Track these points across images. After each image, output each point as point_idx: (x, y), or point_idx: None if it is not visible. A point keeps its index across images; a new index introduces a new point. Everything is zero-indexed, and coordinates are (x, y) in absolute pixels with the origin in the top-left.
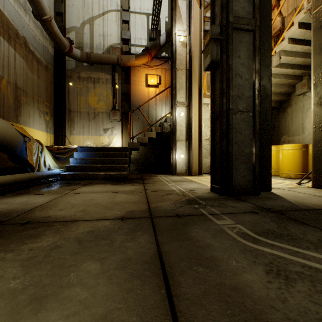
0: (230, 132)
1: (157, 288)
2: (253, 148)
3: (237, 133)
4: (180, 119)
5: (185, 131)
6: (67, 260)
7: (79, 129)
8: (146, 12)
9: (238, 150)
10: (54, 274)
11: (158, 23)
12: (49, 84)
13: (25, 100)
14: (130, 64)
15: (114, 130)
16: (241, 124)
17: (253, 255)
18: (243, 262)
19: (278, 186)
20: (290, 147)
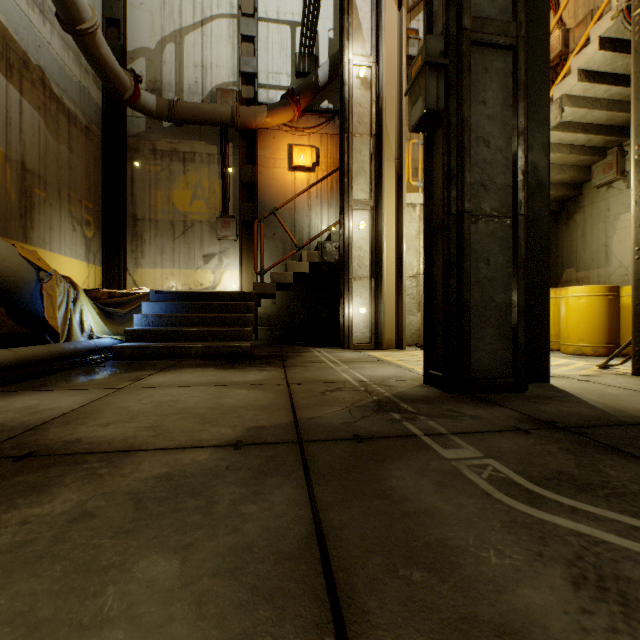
0: (466, 259)
1: (314, 631)
2: (514, 292)
3: (479, 262)
4: (358, 235)
5: (370, 260)
6: (103, 552)
7: (154, 255)
8: (290, 19)
9: (481, 298)
10: (68, 590)
11: (314, 41)
12: (93, 165)
13: (42, 196)
14: (256, 123)
15: (226, 257)
16: (489, 243)
17: (536, 538)
18: (515, 557)
19: (561, 372)
20: (582, 291)
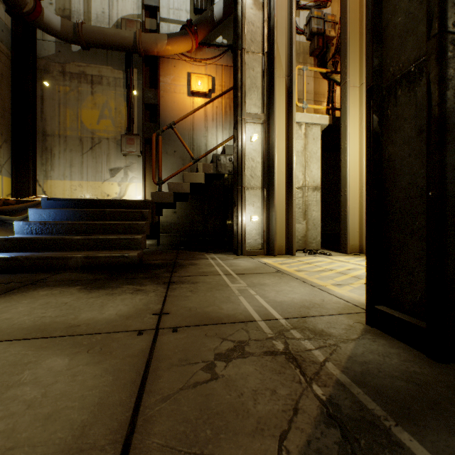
0: None
1: None
2: None
3: None
4: (251, 147)
5: (261, 170)
6: None
7: (64, 168)
8: None
9: None
10: None
11: None
12: None
13: None
14: (157, 50)
15: (131, 171)
16: None
17: None
18: None
19: None
20: None
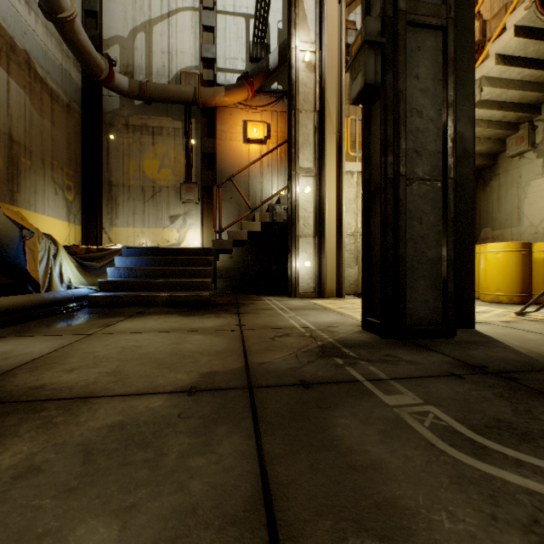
0: (401, 217)
1: None
2: (444, 248)
3: (413, 220)
4: (304, 198)
5: (314, 220)
6: (41, 516)
7: (127, 216)
8: (245, 12)
9: (415, 253)
10: None
11: (266, 31)
12: (73, 137)
13: (28, 164)
14: (215, 102)
15: (189, 217)
16: (421, 203)
17: (486, 496)
18: (469, 520)
19: (483, 318)
20: (499, 247)
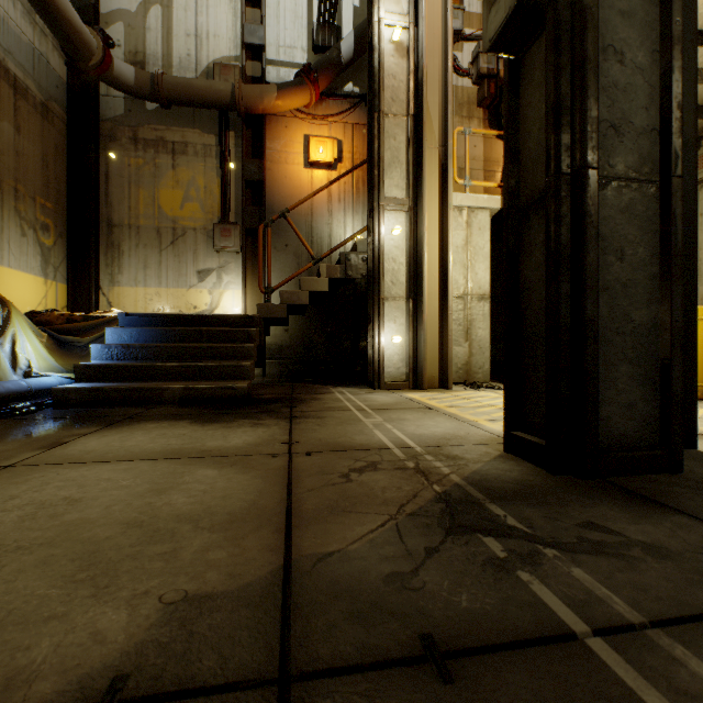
0: (590, 247)
1: None
2: (663, 306)
3: (608, 255)
4: (392, 243)
5: (406, 275)
6: None
7: (135, 270)
8: None
9: (611, 314)
10: None
11: (336, 7)
12: (53, 153)
13: None
14: (264, 106)
15: (226, 273)
16: (622, 223)
17: None
18: None
19: None
20: None
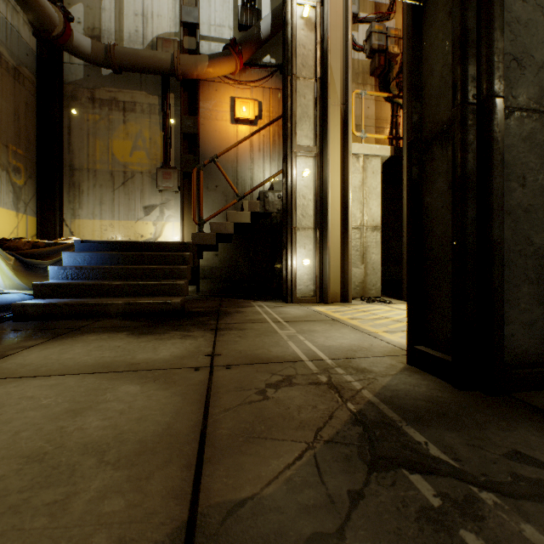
0: (496, 172)
1: None
2: None
3: (511, 181)
4: (302, 183)
5: (314, 209)
6: None
7: (93, 205)
8: None
9: (514, 238)
10: None
11: None
12: (24, 109)
13: None
14: (197, 73)
15: (167, 208)
16: (524, 151)
17: None
18: None
19: None
20: None
